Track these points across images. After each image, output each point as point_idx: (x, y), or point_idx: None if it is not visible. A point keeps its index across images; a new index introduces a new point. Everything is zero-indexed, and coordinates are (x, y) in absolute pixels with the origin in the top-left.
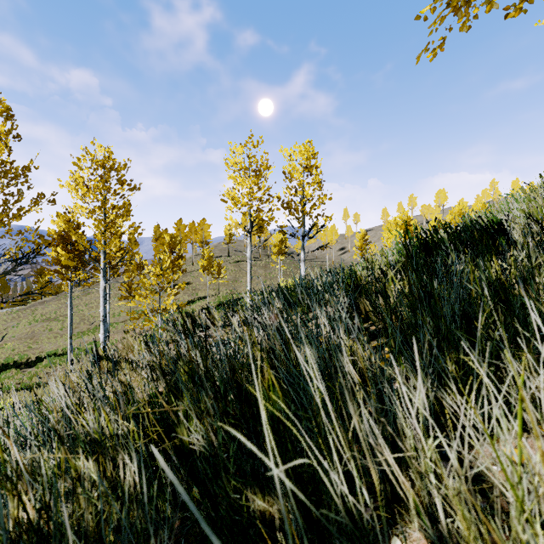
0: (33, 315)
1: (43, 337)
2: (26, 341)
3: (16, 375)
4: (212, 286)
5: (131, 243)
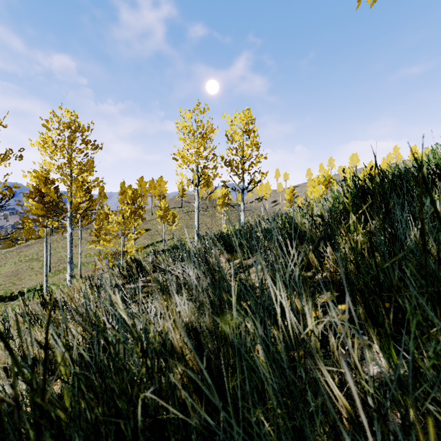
0: (18, 256)
1: (26, 275)
2: (11, 278)
3: (0, 307)
4: (167, 231)
5: (101, 196)
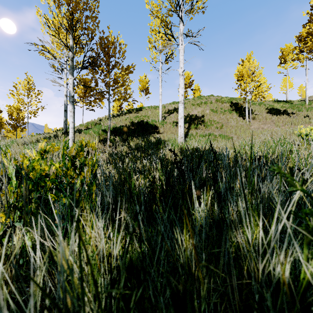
0: None
1: None
2: None
3: None
4: None
5: None
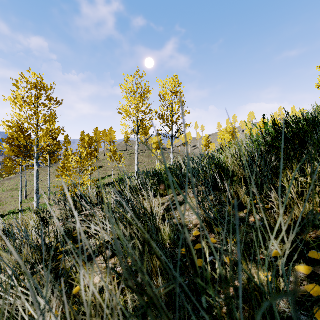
0: (2, 187)
1: (7, 201)
2: None
3: None
4: (116, 168)
5: (66, 142)
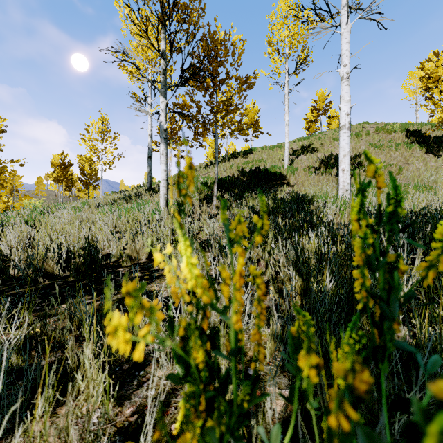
0: None
1: None
2: None
3: None
4: None
5: None
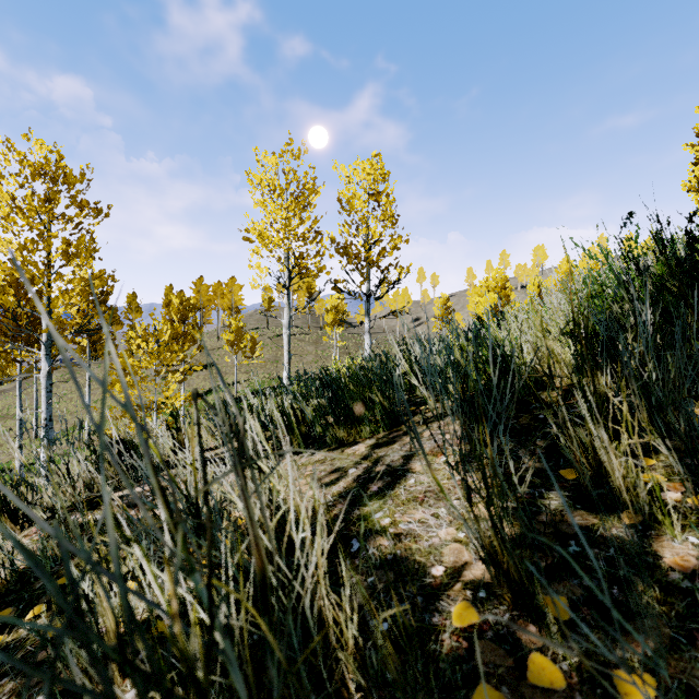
0: None
1: None
2: None
3: None
4: (244, 368)
5: (131, 310)
